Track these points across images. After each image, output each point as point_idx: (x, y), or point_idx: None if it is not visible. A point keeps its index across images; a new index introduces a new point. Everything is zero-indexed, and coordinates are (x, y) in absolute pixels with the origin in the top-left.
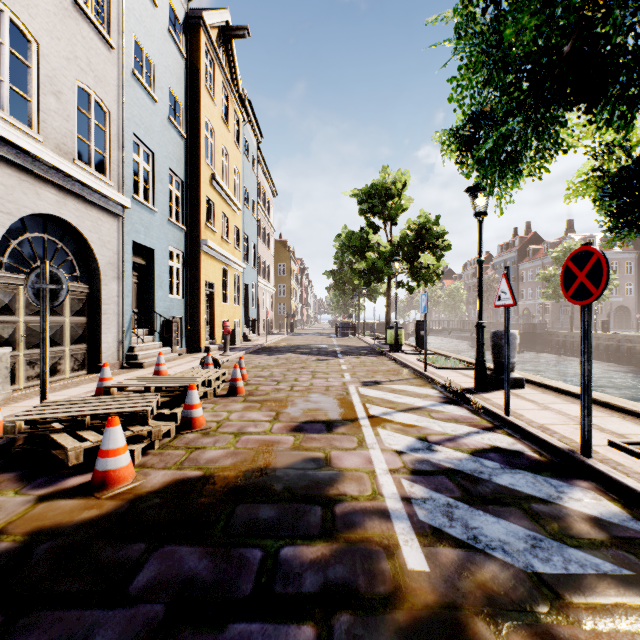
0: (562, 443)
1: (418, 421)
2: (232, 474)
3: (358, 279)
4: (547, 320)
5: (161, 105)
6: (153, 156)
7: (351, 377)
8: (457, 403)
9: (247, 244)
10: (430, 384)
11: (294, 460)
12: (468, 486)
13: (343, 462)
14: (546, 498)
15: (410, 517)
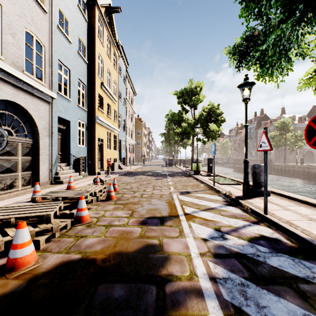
0: (305, 234)
1: (213, 217)
2: (100, 257)
3: (177, 137)
4: (271, 158)
5: (74, 45)
6: (69, 72)
7: (174, 189)
8: (234, 205)
9: (120, 119)
10: (217, 193)
11: (140, 246)
12: (252, 267)
13: (170, 247)
14: (306, 278)
15: (217, 296)
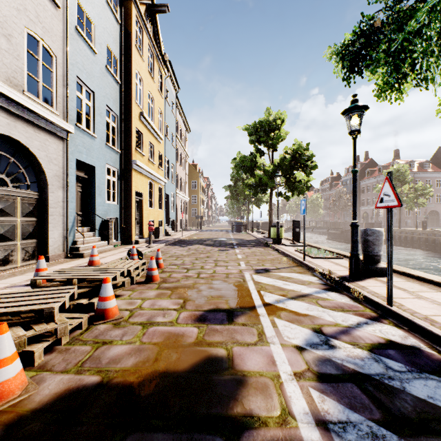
0: None
1: (309, 310)
2: (131, 380)
3: (248, 190)
4: (380, 220)
5: (100, 57)
6: (93, 95)
7: (246, 265)
8: (337, 290)
9: (168, 165)
10: (310, 271)
11: (196, 359)
12: (384, 400)
13: (246, 362)
14: None
15: None
